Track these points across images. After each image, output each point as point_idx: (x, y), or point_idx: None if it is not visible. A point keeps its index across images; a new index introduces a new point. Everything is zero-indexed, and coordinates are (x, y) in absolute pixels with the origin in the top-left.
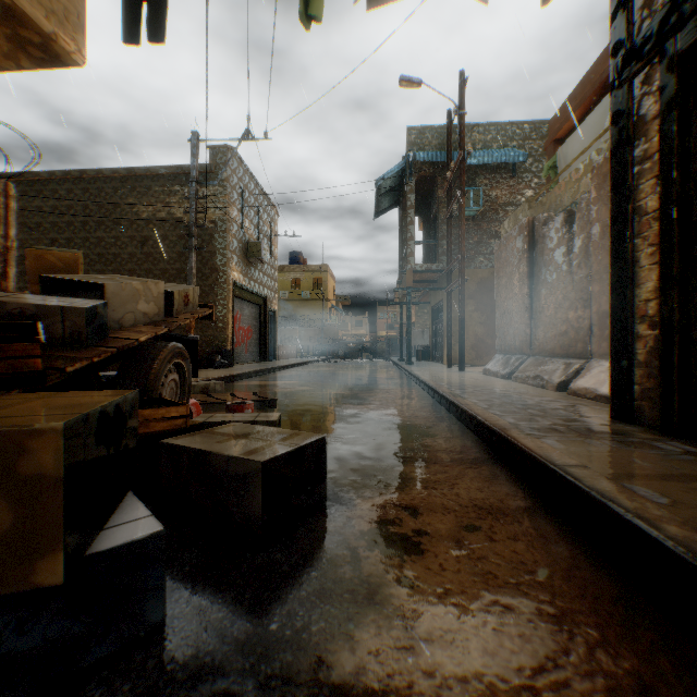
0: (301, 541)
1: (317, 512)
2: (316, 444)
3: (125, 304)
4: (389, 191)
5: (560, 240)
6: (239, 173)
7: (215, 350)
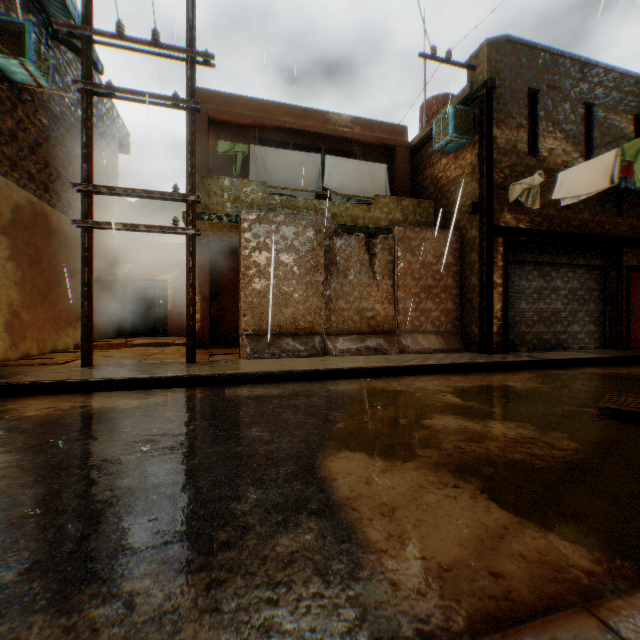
0: None
1: None
2: None
3: None
4: None
5: (361, 253)
6: None
7: None
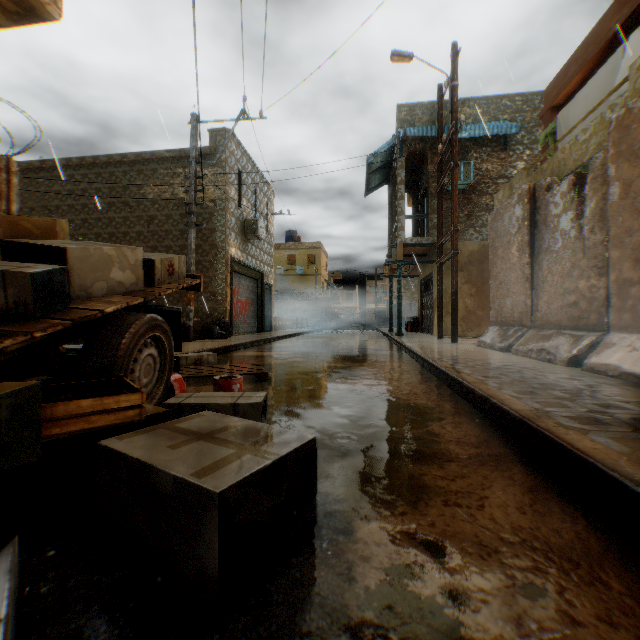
0: (277, 608)
1: (303, 544)
2: (302, 451)
3: (95, 271)
4: (379, 168)
5: (567, 204)
6: (236, 155)
7: (214, 321)
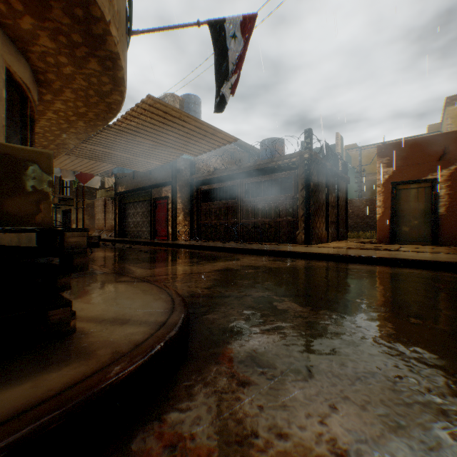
0: None
1: None
2: None
3: None
4: None
5: (111, 206)
6: None
7: None
